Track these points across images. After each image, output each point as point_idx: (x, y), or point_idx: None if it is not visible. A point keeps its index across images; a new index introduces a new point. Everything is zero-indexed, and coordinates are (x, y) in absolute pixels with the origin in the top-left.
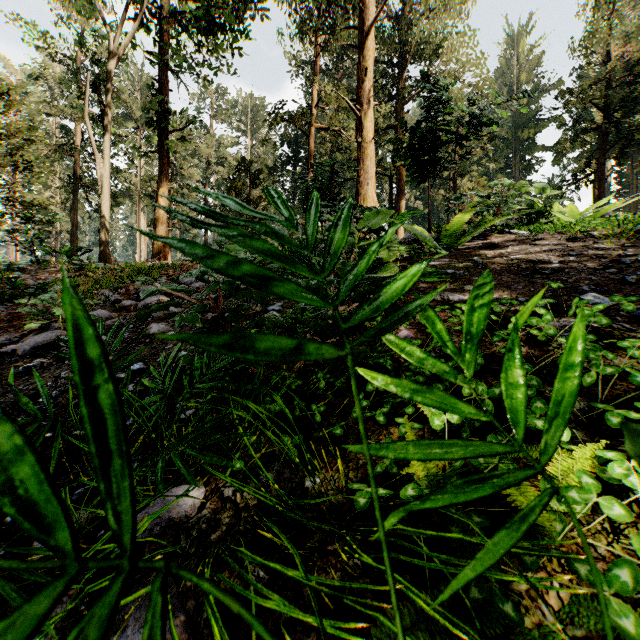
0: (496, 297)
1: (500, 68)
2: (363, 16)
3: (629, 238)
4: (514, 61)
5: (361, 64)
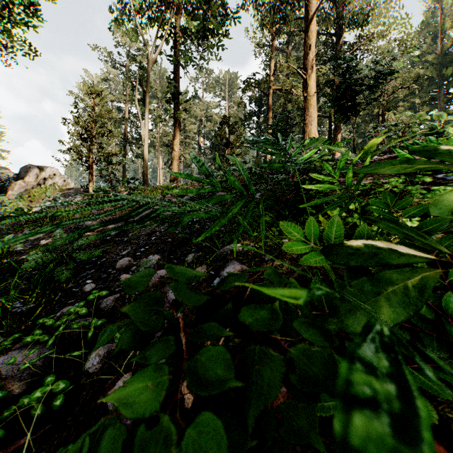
0: (385, 181)
1: (424, 21)
2: (308, 9)
3: None
4: (438, 13)
5: (306, 42)
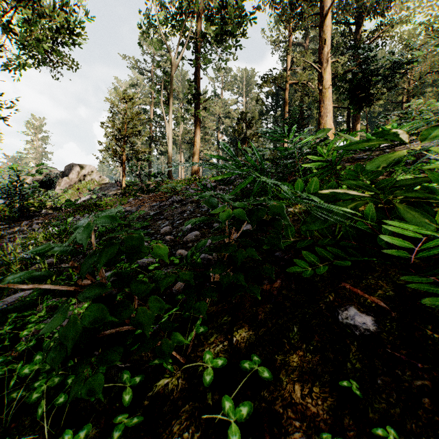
0: None
1: None
2: (323, 4)
3: None
4: None
5: (322, 37)
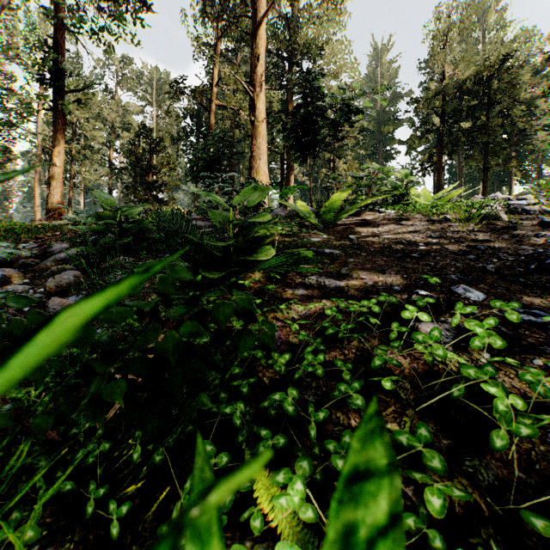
0: (372, 284)
1: (368, 75)
2: (256, 8)
3: (476, 223)
4: (378, 71)
5: (254, 50)
